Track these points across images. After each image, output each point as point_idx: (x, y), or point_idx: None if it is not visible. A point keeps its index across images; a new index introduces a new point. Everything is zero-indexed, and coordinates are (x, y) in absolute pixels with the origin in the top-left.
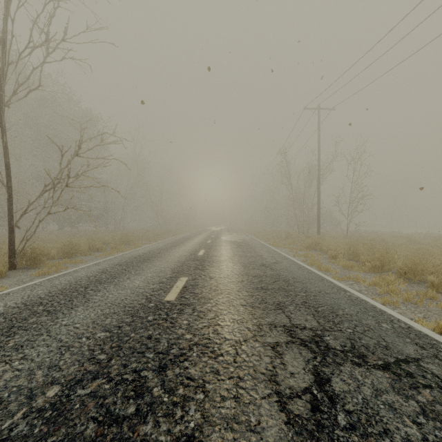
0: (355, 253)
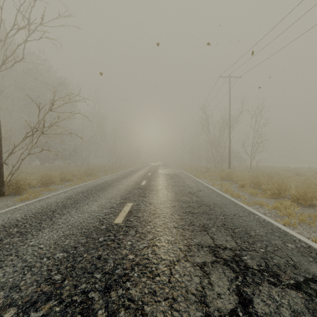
0: (258, 183)
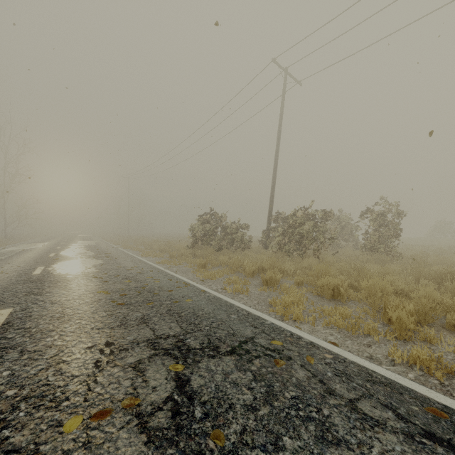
0: None
